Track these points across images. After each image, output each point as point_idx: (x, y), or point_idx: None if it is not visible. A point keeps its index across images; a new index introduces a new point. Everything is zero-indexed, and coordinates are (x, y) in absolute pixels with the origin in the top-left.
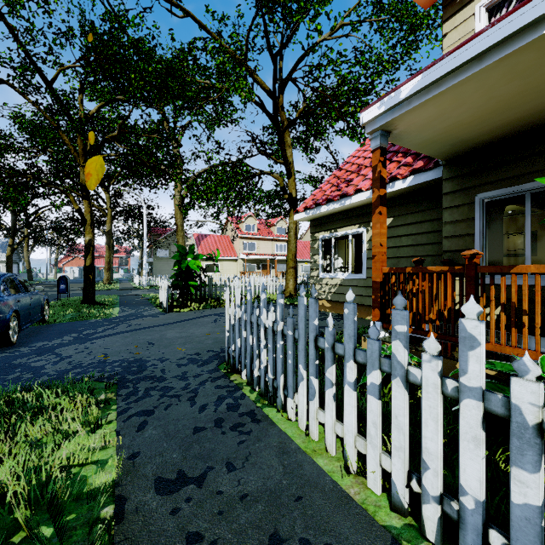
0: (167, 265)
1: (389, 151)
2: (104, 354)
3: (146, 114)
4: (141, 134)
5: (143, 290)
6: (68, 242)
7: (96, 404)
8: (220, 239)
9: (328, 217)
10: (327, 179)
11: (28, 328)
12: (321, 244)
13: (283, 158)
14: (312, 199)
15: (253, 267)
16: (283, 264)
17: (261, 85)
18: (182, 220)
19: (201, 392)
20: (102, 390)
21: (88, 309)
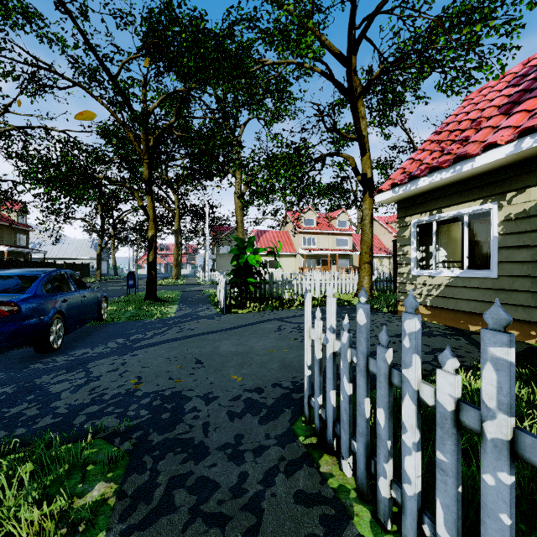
0: (228, 261)
1: (531, 88)
2: (137, 378)
3: (206, 105)
4: (198, 117)
5: (205, 286)
6: (144, 241)
7: (70, 525)
8: (279, 235)
9: (426, 194)
10: (419, 147)
11: (85, 327)
12: (414, 231)
13: (357, 132)
14: (401, 173)
15: (312, 263)
16: (345, 259)
17: (330, 48)
18: (242, 216)
19: (268, 512)
20: (103, 469)
21: (148, 306)
